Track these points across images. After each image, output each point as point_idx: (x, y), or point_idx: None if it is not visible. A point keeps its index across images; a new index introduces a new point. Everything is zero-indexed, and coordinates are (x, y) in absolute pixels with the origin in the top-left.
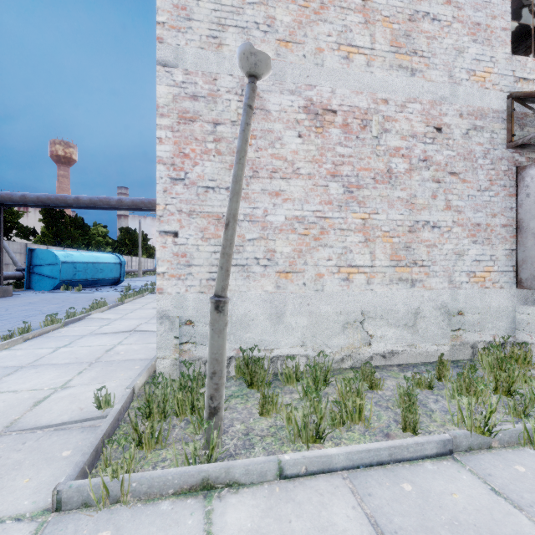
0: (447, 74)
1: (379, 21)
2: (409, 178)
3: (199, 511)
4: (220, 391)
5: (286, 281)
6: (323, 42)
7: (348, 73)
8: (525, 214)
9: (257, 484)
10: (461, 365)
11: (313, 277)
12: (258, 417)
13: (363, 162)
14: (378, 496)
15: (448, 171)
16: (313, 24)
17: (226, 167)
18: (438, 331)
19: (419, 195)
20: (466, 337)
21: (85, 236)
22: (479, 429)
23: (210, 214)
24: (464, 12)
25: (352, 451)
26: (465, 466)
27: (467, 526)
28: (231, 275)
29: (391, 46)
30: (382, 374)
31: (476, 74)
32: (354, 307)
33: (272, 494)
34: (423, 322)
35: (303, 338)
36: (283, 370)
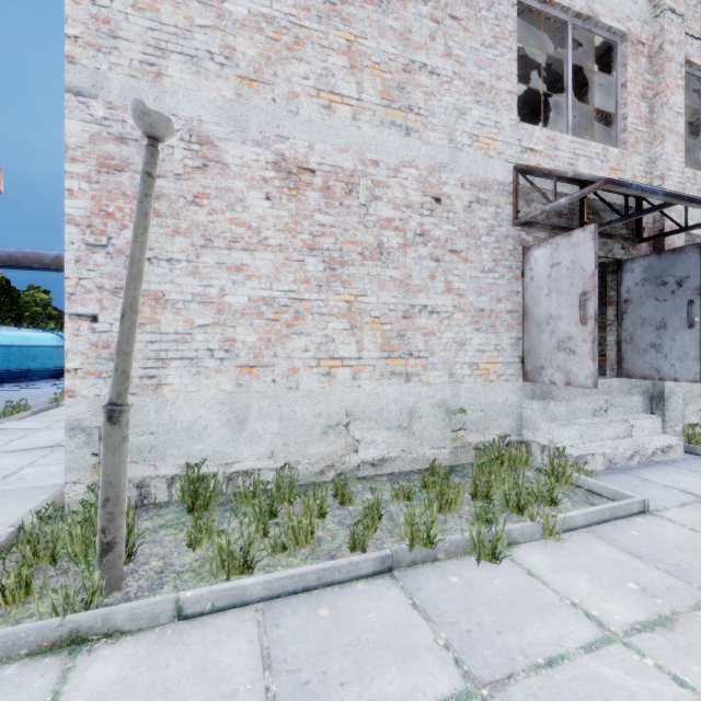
0: (447, 138)
1: (367, 67)
2: (403, 255)
3: (55, 670)
4: (116, 522)
5: (250, 377)
6: (298, 85)
7: (329, 126)
8: (530, 299)
9: (146, 630)
10: (459, 470)
11: (285, 373)
12: (186, 550)
13: (348, 234)
14: (286, 625)
15: (448, 249)
16: (285, 62)
17: (168, 233)
18: (437, 432)
19: (415, 275)
20: (468, 438)
21: (12, 306)
22: (422, 541)
23: (144, 292)
24: (466, 68)
25: (271, 579)
26: (398, 583)
27: (365, 644)
28: (175, 371)
29: (382, 98)
30: (366, 485)
31: (479, 140)
32: (338, 407)
33: (160, 639)
34: (420, 422)
35: (273, 448)
36: (237, 489)
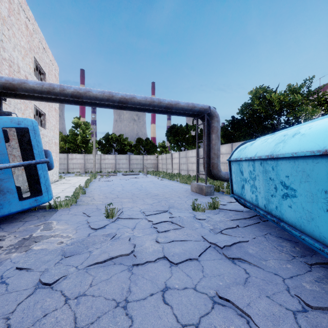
0: None
1: None
2: None
3: None
4: None
5: None
6: None
7: None
8: None
9: None
10: None
11: None
12: None
13: None
14: None
15: None
16: None
17: None
18: None
19: None
20: None
21: None
22: None
23: None
24: None
25: None
26: None
27: None
28: None
29: None
30: None
31: None
32: None
33: None
34: None
35: None
36: None
